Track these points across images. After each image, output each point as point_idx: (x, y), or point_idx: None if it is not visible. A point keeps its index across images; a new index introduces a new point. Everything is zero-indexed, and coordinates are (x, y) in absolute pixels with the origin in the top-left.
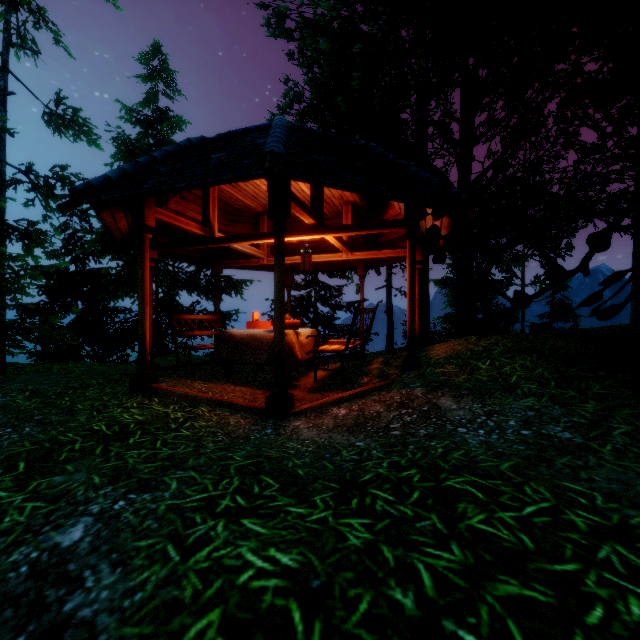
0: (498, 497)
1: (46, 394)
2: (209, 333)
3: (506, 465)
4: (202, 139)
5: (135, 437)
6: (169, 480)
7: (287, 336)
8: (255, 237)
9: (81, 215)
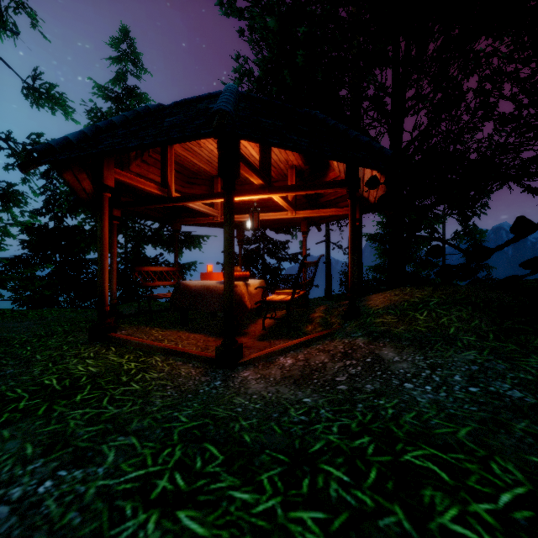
0: (465, 479)
1: (11, 343)
2: (168, 283)
3: (463, 432)
4: (159, 106)
5: (83, 393)
6: (107, 449)
7: (237, 287)
8: (208, 197)
9: (43, 175)
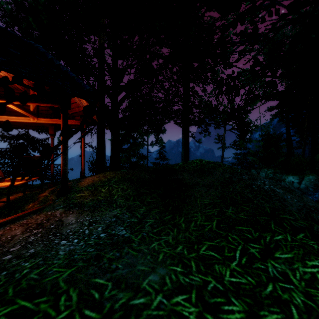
0: None
1: None
2: None
3: (67, 273)
4: None
5: None
6: None
7: None
8: None
9: None
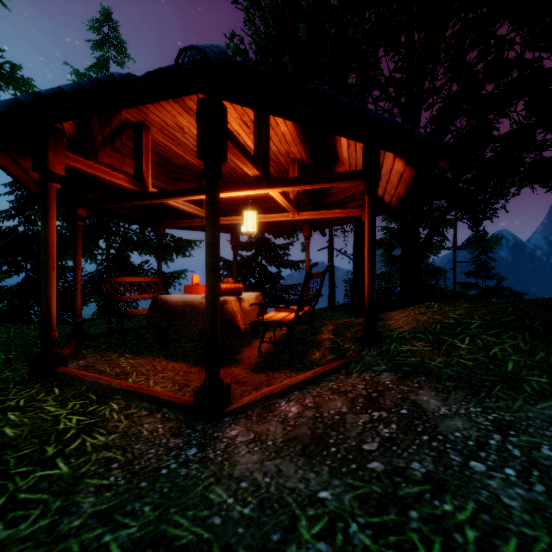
0: None
1: None
2: (148, 296)
3: None
4: (128, 76)
5: None
6: None
7: (228, 304)
8: (192, 192)
9: None
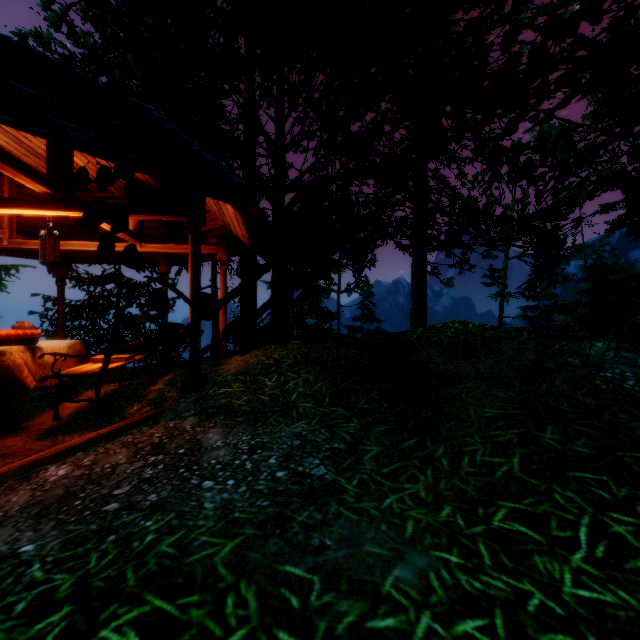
0: None
1: None
2: None
3: (227, 549)
4: None
5: None
6: None
7: (5, 356)
8: None
9: None
